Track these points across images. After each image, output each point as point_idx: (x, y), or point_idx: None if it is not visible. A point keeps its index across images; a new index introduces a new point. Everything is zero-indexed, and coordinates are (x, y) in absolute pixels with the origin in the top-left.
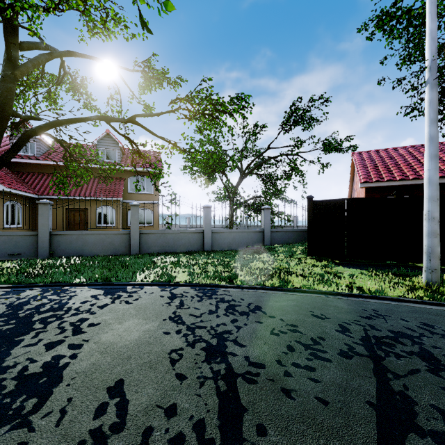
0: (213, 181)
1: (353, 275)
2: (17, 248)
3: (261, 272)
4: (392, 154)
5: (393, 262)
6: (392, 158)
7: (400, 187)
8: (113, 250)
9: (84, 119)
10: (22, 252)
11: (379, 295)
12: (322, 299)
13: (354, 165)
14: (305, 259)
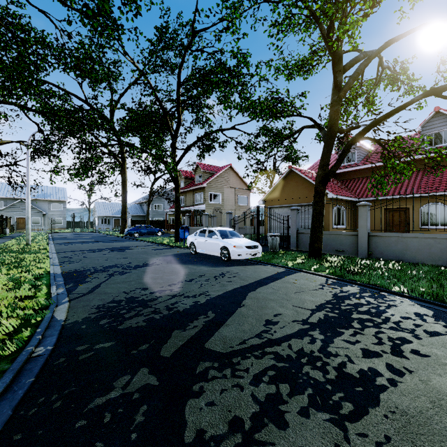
0: None
1: None
2: (341, 246)
3: None
4: None
5: None
6: None
7: None
8: (446, 260)
9: (404, 105)
10: (345, 249)
11: None
12: None
13: None
14: None
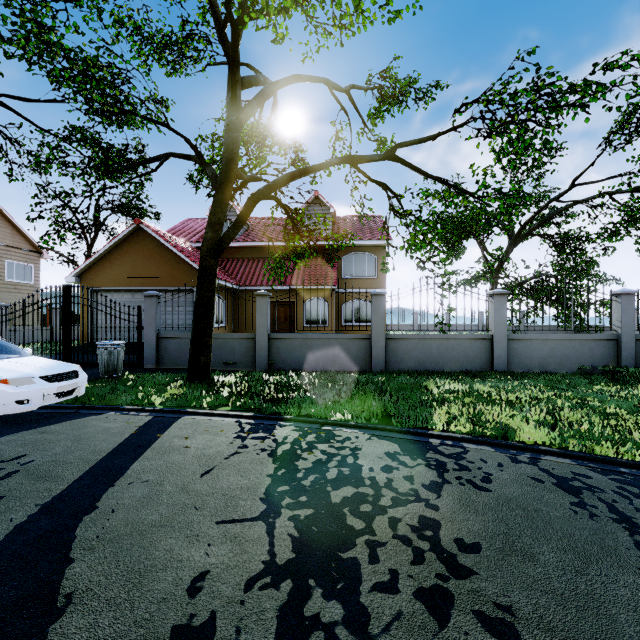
0: (459, 254)
1: None
2: (233, 355)
3: None
4: None
5: None
6: None
7: None
8: (347, 363)
9: (322, 165)
10: (238, 360)
11: None
12: None
13: None
14: None
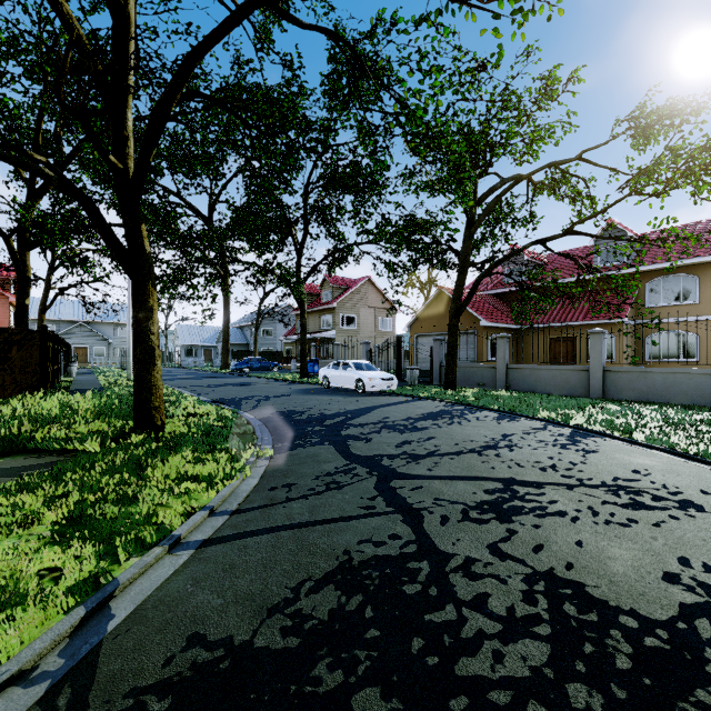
0: None
1: None
2: (483, 379)
3: None
4: None
5: None
6: None
7: None
8: (568, 390)
9: (519, 250)
10: (486, 382)
11: None
12: None
13: None
14: None
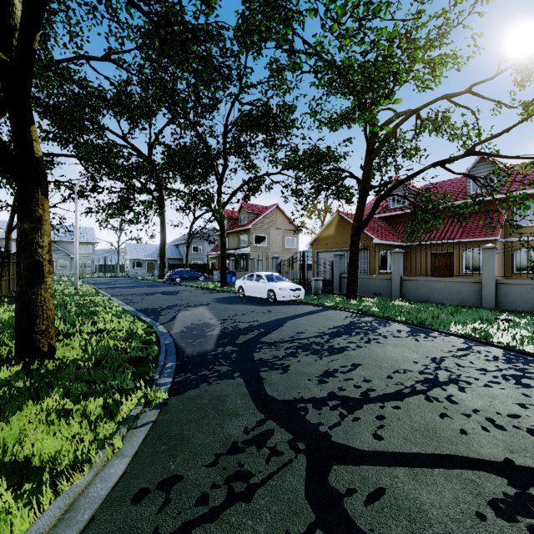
0: None
1: None
2: (379, 289)
3: None
4: None
5: None
6: None
7: None
8: (460, 300)
9: (419, 172)
10: (382, 292)
11: None
12: None
13: None
14: None
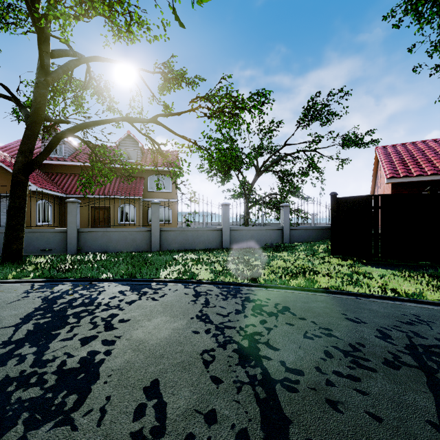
0: (228, 179)
1: (384, 276)
2: (49, 244)
3: (284, 271)
4: (421, 148)
5: (427, 262)
6: (421, 152)
7: (431, 182)
8: (135, 247)
9: (109, 120)
10: (53, 247)
11: (417, 299)
12: (353, 301)
13: (377, 160)
14: (328, 257)
